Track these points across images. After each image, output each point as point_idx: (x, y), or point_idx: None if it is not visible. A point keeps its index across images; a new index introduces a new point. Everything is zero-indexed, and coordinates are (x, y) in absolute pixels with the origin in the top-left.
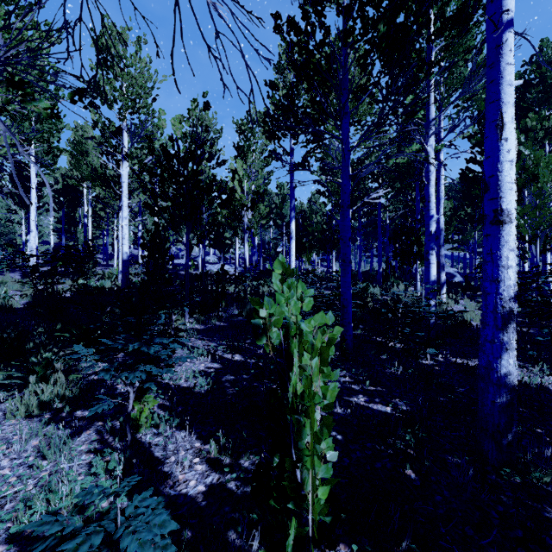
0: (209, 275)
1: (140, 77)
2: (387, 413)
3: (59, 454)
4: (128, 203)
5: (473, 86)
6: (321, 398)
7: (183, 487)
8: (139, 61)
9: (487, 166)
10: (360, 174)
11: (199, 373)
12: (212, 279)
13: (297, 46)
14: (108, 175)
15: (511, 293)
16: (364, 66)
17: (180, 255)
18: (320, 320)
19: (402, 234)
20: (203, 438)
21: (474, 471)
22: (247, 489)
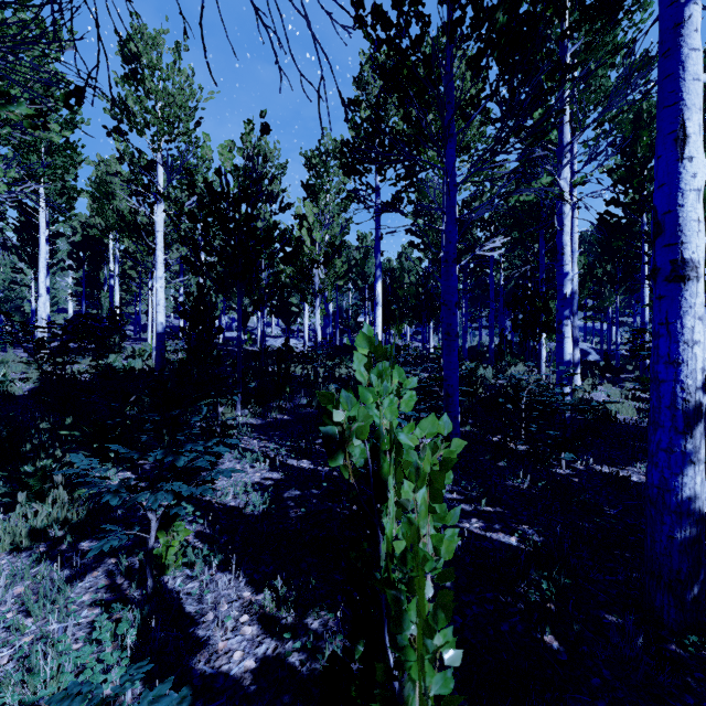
0: (269, 352)
1: (179, 94)
2: (512, 546)
3: (51, 608)
4: (165, 258)
5: (623, 98)
6: (434, 561)
7: (223, 662)
8: (178, 74)
9: (661, 199)
10: (471, 217)
11: (253, 487)
12: (273, 357)
13: (386, 43)
14: (139, 223)
15: (698, 381)
16: (476, 71)
17: (234, 327)
18: (429, 429)
19: (524, 298)
20: (254, 584)
21: (644, 637)
22: (317, 665)
